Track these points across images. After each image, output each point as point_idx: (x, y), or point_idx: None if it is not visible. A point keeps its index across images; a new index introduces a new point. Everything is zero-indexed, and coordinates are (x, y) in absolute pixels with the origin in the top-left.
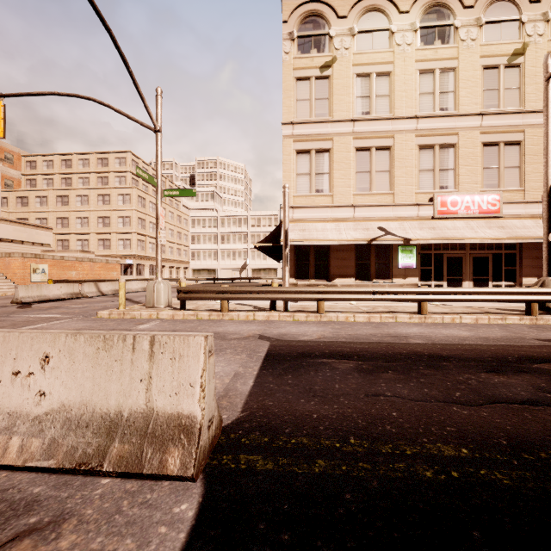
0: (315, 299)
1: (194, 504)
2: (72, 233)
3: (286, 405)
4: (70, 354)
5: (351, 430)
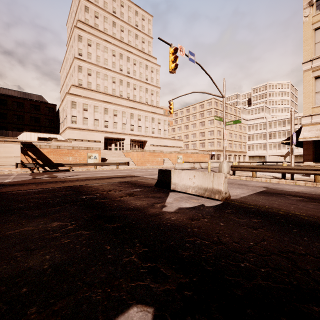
0: (311, 173)
1: (219, 203)
2: (190, 141)
3: (253, 199)
4: (198, 175)
5: (269, 205)
